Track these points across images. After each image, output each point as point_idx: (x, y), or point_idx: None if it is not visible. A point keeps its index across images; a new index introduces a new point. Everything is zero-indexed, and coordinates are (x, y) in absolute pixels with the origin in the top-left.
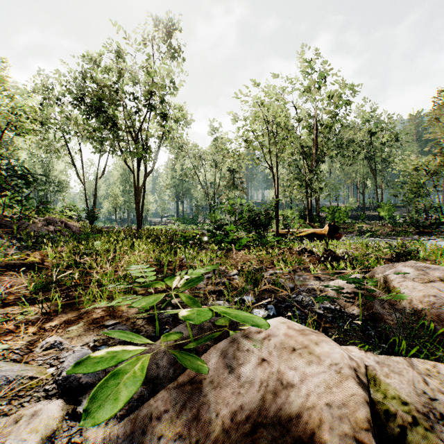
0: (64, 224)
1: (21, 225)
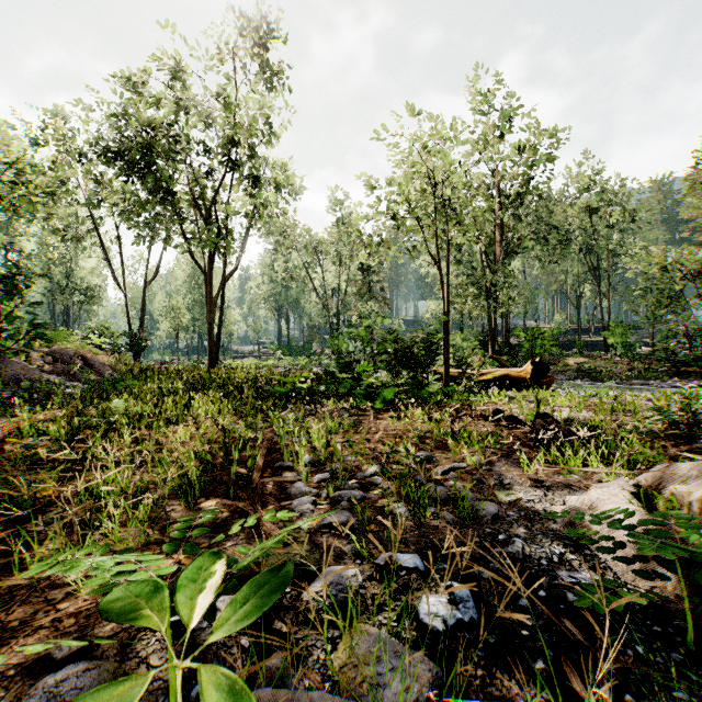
0: (84, 360)
1: None
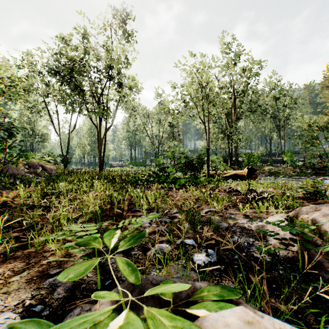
0: (42, 167)
1: (5, 169)
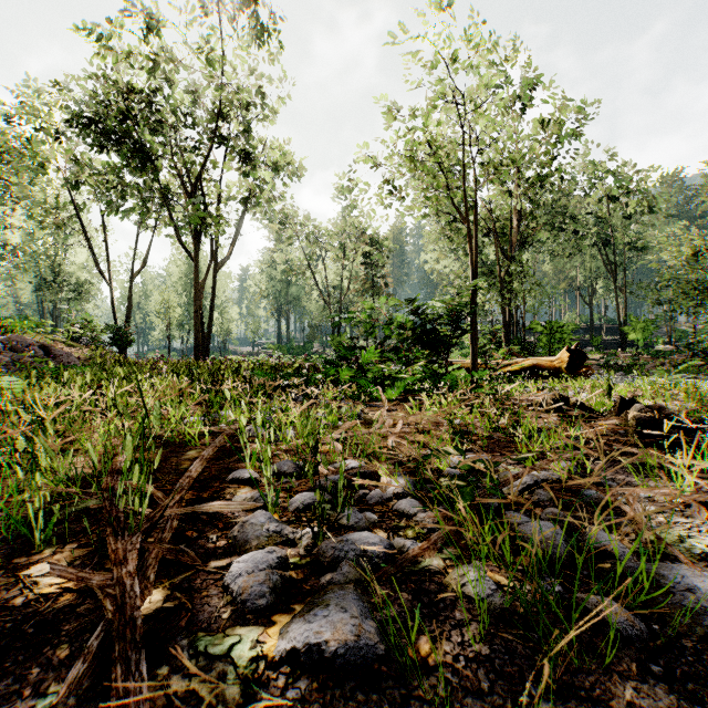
0: (47, 349)
1: None
